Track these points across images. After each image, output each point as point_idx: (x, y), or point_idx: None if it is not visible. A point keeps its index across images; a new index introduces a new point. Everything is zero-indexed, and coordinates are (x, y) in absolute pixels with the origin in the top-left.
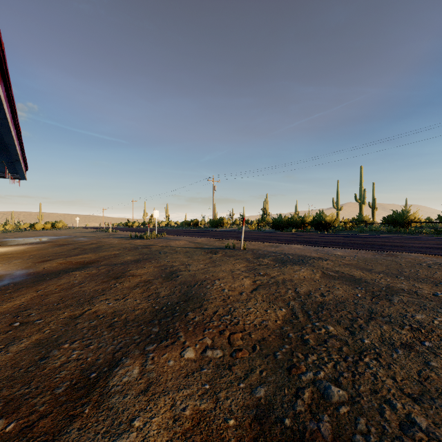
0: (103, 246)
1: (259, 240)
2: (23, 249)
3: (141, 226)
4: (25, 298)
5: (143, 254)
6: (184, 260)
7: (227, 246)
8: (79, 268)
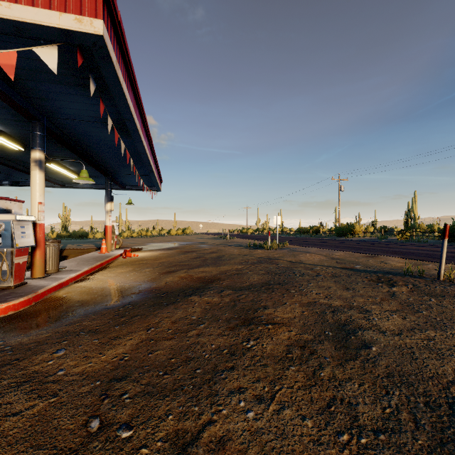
0: (223, 257)
1: (454, 261)
2: (156, 255)
3: (255, 233)
4: (130, 342)
5: (272, 273)
6: (344, 295)
7: (407, 272)
8: (199, 288)
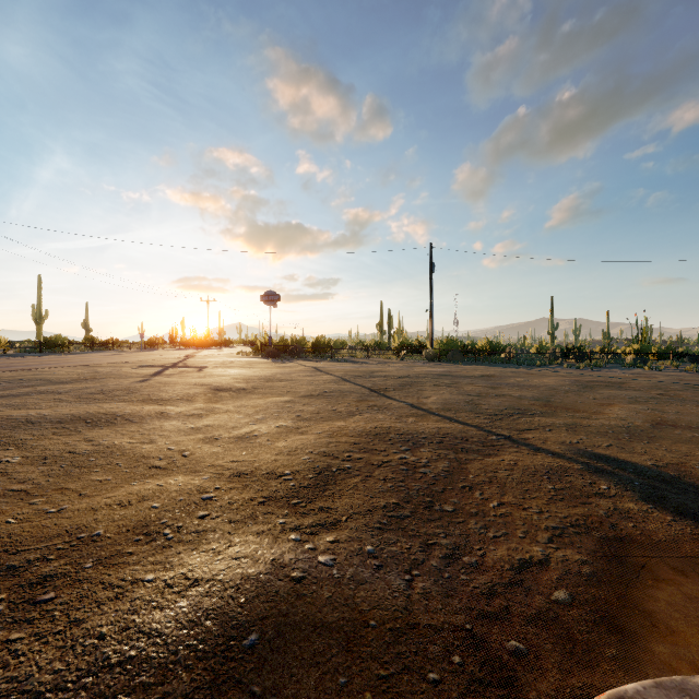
0: None
1: None
2: None
3: None
4: (114, 493)
5: None
6: None
7: None
8: None
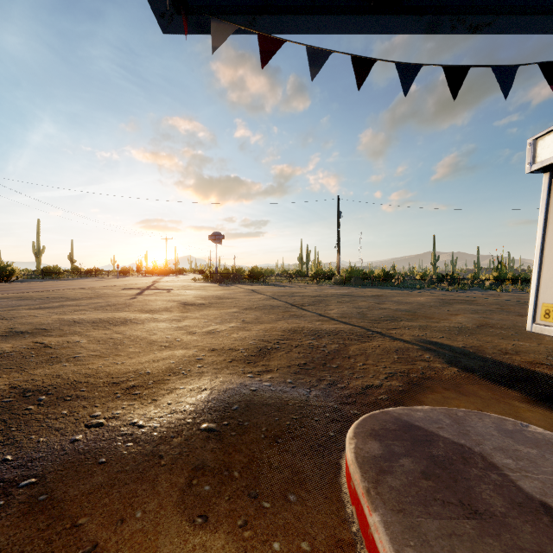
0: None
1: None
2: None
3: None
4: (147, 357)
5: None
6: None
7: None
8: None
